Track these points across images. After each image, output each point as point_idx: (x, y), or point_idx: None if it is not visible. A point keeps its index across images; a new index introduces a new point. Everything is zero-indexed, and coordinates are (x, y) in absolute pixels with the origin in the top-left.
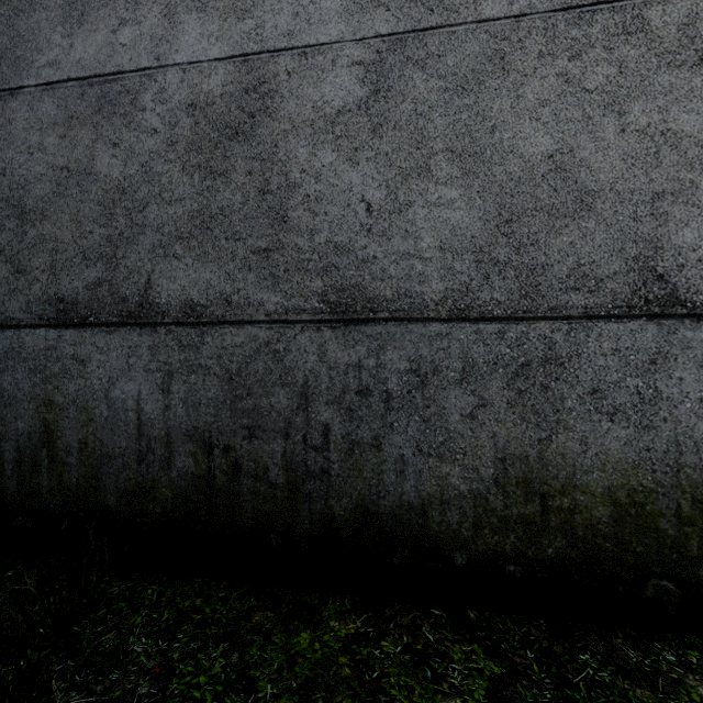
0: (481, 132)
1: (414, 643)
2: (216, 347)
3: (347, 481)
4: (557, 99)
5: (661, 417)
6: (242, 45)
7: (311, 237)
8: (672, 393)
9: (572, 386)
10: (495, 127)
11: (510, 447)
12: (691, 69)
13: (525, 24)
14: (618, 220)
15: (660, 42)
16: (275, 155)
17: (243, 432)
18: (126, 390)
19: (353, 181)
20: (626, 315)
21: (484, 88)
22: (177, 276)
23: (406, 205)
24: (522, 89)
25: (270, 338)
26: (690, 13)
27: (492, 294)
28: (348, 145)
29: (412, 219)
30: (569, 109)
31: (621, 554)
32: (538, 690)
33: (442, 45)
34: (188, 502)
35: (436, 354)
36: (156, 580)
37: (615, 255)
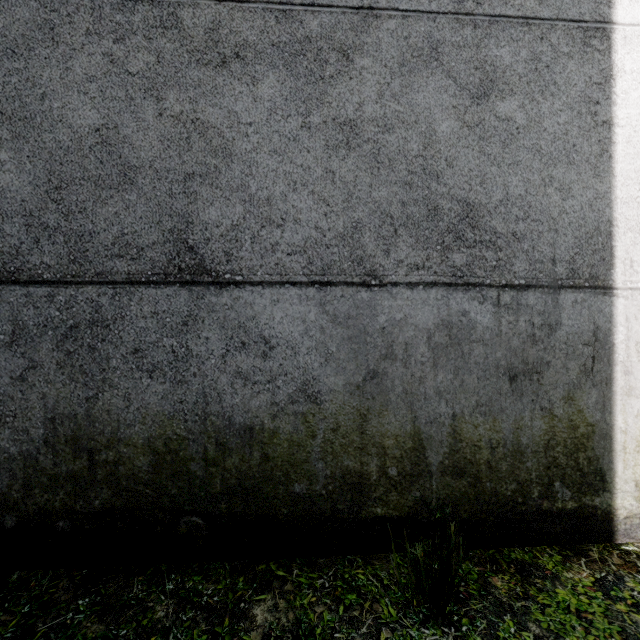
0: (32, 98)
1: None
2: None
3: None
4: (104, 77)
5: (192, 373)
6: None
7: None
8: (201, 351)
9: (117, 346)
10: (46, 95)
11: (60, 407)
12: (216, 69)
13: (74, 0)
14: (157, 195)
15: (191, 40)
16: None
17: None
18: None
19: None
20: (164, 282)
21: (35, 55)
22: None
23: None
24: (71, 62)
25: None
26: (215, 20)
27: (42, 258)
28: None
29: None
30: (114, 88)
31: (159, 497)
32: None
33: None
34: None
35: None
36: None
37: (154, 227)
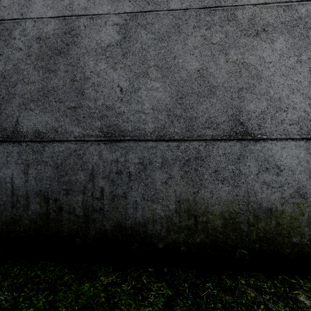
0: (170, 58)
1: (137, 284)
2: (50, 152)
3: (111, 213)
4: (201, 46)
5: (242, 182)
6: (63, 11)
7: (95, 102)
8: (246, 172)
9: (207, 169)
10: (176, 57)
11: (181, 196)
12: (253, 37)
13: (188, 13)
14: (225, 99)
15: (241, 25)
16: (78, 63)
17: (63, 192)
18: (6, 173)
19: (114, 77)
20: (228, 139)
21: (171, 39)
22: (31, 118)
23: (138, 89)
24: (186, 41)
25: (76, 148)
26: (252, 14)
27: (174, 129)
28: (112, 61)
29: (140, 95)
30: (206, 51)
31: (226, 239)
32: (186, 300)
33: (153, 19)
34: (37, 226)
35: (151, 155)
36: (20, 263)
37: (224, 113)
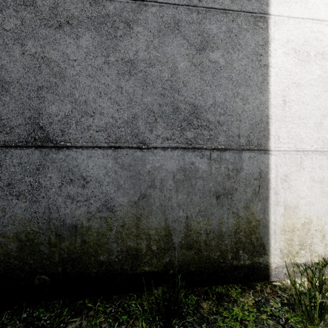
0: None
1: None
2: None
3: None
4: None
5: (42, 196)
6: None
7: None
8: (47, 184)
9: None
10: None
11: None
12: (55, 29)
13: None
14: (21, 98)
15: (41, 13)
16: None
17: None
18: None
19: None
20: (25, 146)
21: None
22: None
23: None
24: None
25: None
26: (55, 2)
27: None
28: None
29: None
30: None
31: (22, 265)
32: None
33: None
34: None
35: None
36: None
37: (20, 115)
